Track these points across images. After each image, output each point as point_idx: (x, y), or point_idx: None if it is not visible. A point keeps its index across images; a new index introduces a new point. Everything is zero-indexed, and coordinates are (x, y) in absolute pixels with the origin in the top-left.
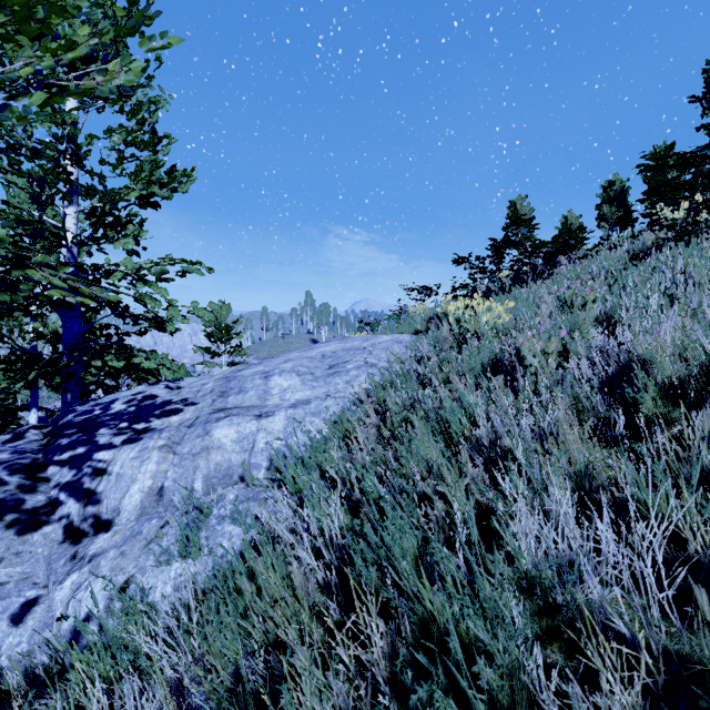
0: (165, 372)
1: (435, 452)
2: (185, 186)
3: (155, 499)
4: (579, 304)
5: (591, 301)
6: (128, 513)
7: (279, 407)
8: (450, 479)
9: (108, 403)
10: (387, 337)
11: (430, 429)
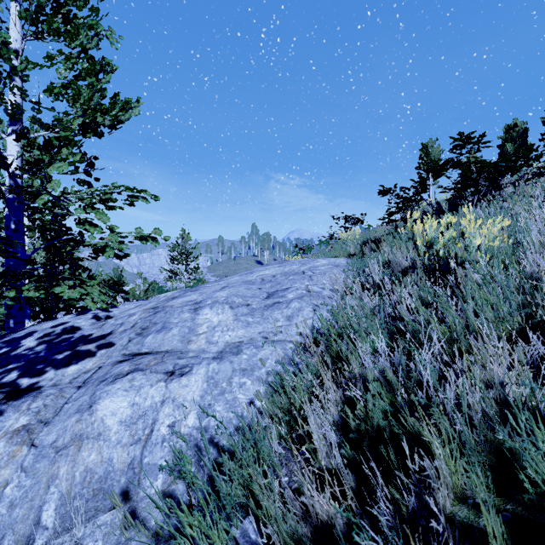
0: (88, 302)
1: None
2: (127, 114)
3: None
4: None
5: None
6: None
7: (199, 358)
8: None
9: (20, 338)
10: (324, 261)
11: (464, 460)
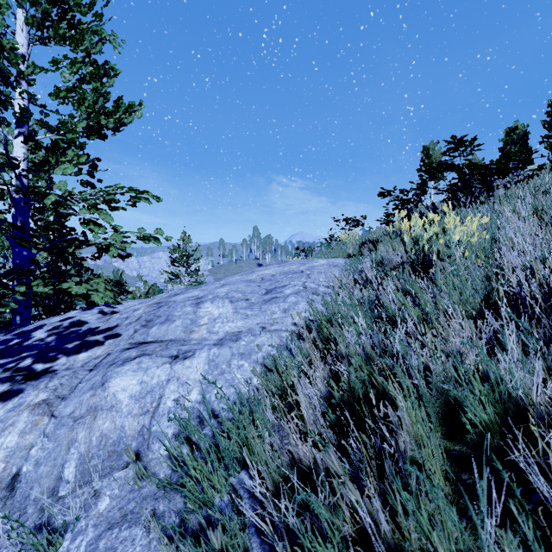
0: (95, 297)
1: None
2: (130, 117)
3: (2, 496)
4: None
5: None
6: None
7: (201, 344)
8: None
9: (31, 331)
10: (323, 261)
11: (421, 411)
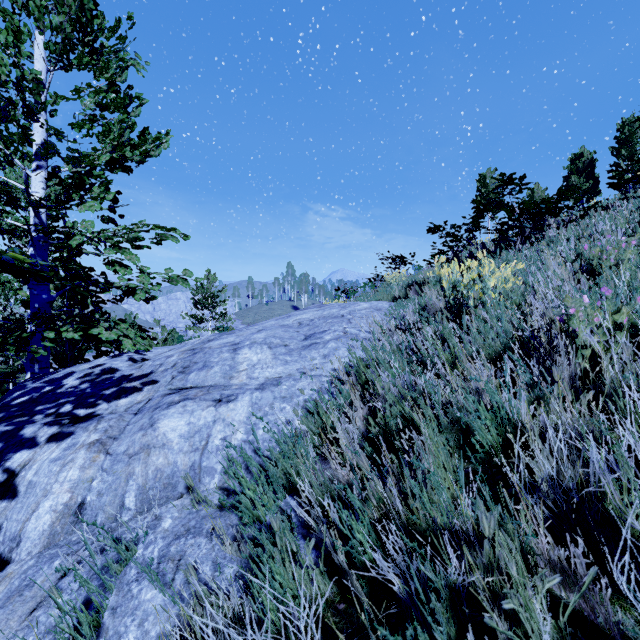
0: (126, 343)
1: (491, 527)
2: (157, 149)
3: (71, 521)
4: (639, 261)
5: (627, 260)
6: (30, 542)
7: (243, 389)
8: (518, 575)
9: (61, 378)
10: (365, 305)
11: (442, 436)
